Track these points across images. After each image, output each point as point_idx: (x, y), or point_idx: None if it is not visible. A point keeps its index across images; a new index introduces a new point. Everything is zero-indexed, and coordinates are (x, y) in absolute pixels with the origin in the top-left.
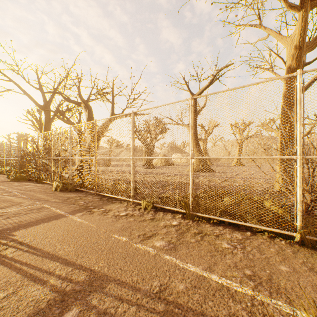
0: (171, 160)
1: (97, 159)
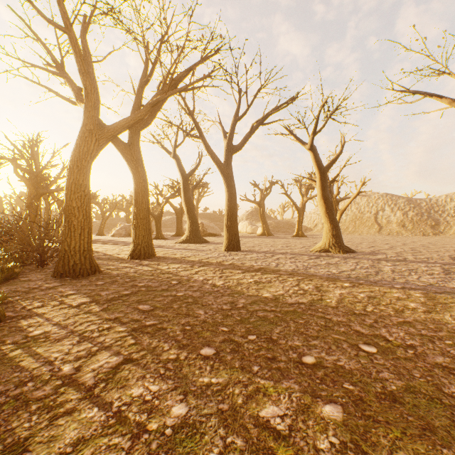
0: (210, 230)
1: (119, 228)
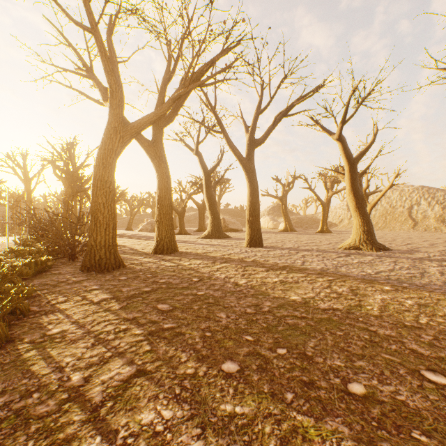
0: (232, 225)
1: (146, 224)
